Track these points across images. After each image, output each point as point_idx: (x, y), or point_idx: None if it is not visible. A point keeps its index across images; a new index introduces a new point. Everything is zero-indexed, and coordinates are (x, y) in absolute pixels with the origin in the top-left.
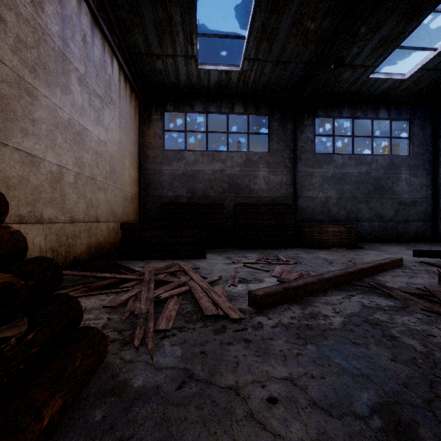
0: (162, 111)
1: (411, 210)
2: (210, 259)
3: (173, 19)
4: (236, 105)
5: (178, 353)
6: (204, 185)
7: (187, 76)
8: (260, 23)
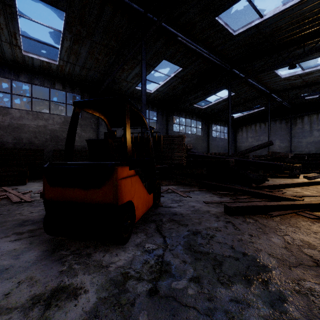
0: None
1: None
2: (29, 185)
3: None
4: (56, 83)
5: None
6: (30, 135)
7: (12, 55)
8: (68, 45)
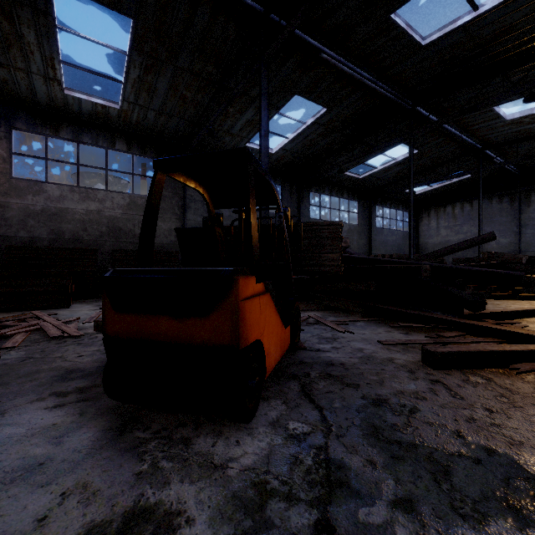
0: (8, 128)
1: None
2: (75, 308)
3: (26, 38)
4: (117, 140)
5: (22, 353)
6: (75, 226)
7: (48, 95)
8: (137, 76)
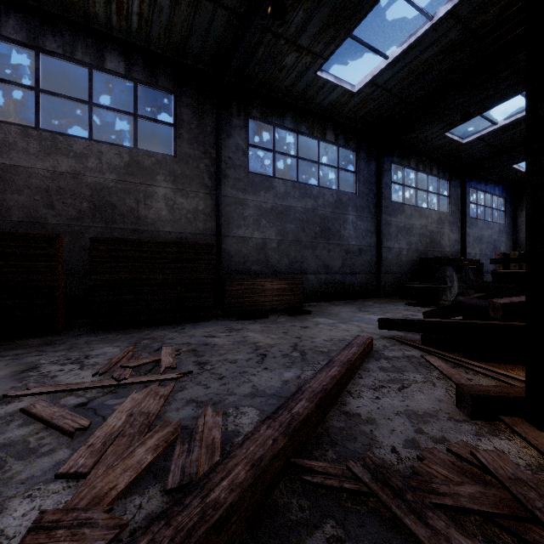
0: None
1: (358, 260)
2: None
3: None
4: (108, 55)
5: None
6: (31, 198)
7: None
8: None
